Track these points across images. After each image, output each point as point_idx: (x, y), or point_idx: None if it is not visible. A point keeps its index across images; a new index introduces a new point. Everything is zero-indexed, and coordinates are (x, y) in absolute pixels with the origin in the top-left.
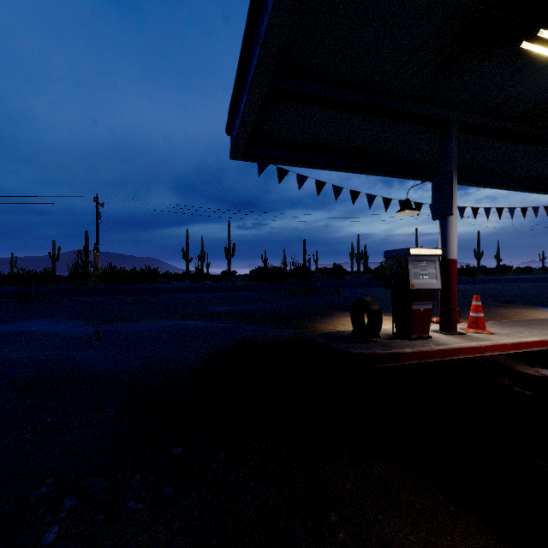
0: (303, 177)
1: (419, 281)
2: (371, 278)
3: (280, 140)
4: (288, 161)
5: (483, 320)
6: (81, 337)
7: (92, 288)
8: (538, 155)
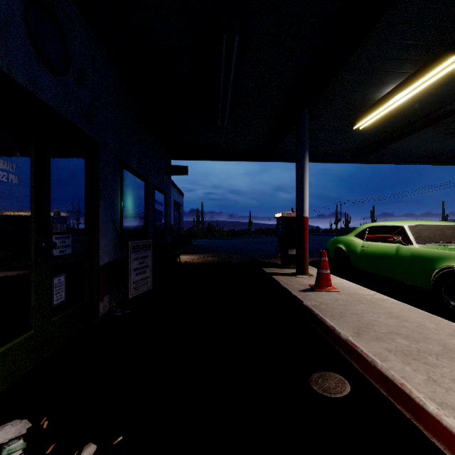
0: None
1: None
2: None
3: None
4: None
5: None
6: None
7: None
8: None
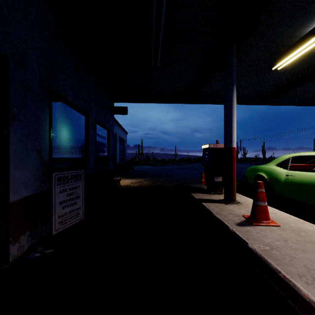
0: None
1: None
2: None
3: None
4: None
5: None
6: None
7: None
8: None
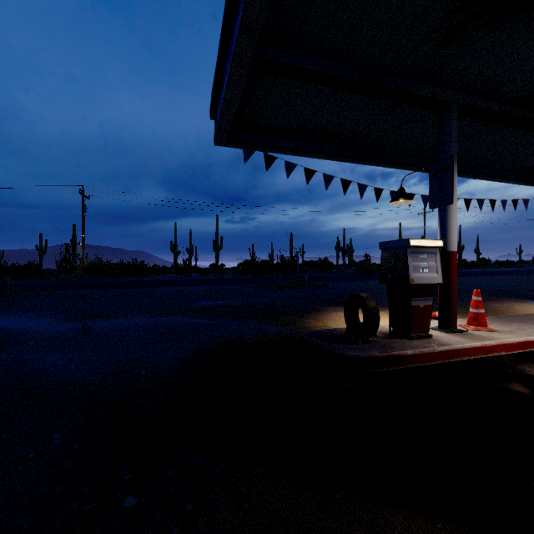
0: (292, 165)
1: (419, 275)
2: (357, 271)
3: (267, 125)
4: (275, 147)
5: (484, 317)
6: (49, 337)
7: (76, 282)
8: (533, 144)
